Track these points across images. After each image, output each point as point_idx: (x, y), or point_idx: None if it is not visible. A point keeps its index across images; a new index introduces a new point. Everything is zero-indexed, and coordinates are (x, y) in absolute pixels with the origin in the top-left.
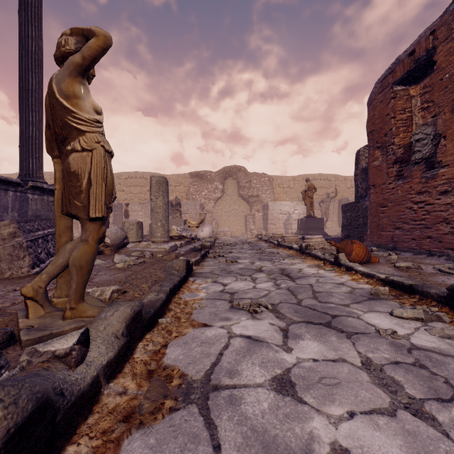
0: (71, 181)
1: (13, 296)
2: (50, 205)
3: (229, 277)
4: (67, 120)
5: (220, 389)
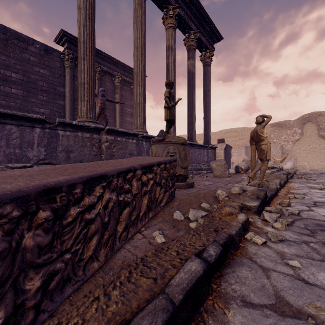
0: (261, 151)
1: (236, 179)
2: (213, 153)
3: (309, 183)
4: (261, 138)
5: (307, 194)
